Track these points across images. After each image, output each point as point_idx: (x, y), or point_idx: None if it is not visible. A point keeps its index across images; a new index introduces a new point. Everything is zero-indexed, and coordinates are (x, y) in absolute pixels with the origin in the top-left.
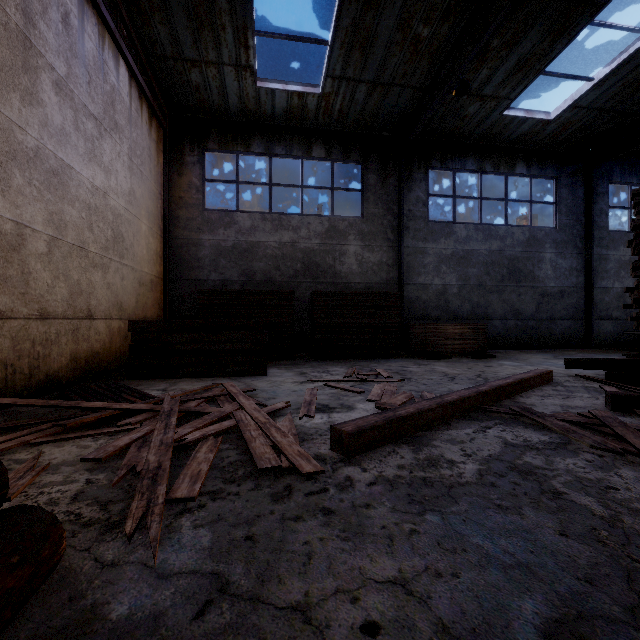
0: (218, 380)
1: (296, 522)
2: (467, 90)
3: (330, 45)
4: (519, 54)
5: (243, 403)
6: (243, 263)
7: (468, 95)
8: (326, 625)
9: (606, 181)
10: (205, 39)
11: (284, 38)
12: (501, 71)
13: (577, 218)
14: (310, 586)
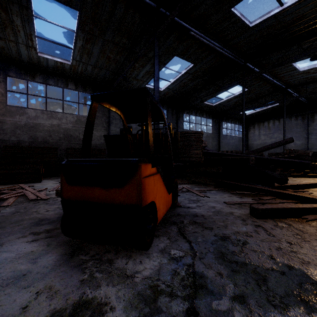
0: (16, 185)
1: (38, 205)
2: (127, 80)
3: (73, 50)
4: (146, 70)
5: (27, 189)
6: (31, 133)
7: (132, 78)
8: (39, 211)
9: (182, 112)
10: (8, 32)
11: (51, 42)
12: (141, 73)
13: (173, 124)
14: (38, 209)
